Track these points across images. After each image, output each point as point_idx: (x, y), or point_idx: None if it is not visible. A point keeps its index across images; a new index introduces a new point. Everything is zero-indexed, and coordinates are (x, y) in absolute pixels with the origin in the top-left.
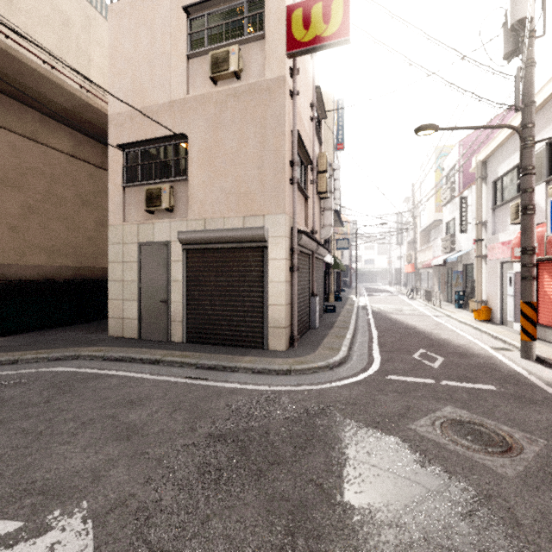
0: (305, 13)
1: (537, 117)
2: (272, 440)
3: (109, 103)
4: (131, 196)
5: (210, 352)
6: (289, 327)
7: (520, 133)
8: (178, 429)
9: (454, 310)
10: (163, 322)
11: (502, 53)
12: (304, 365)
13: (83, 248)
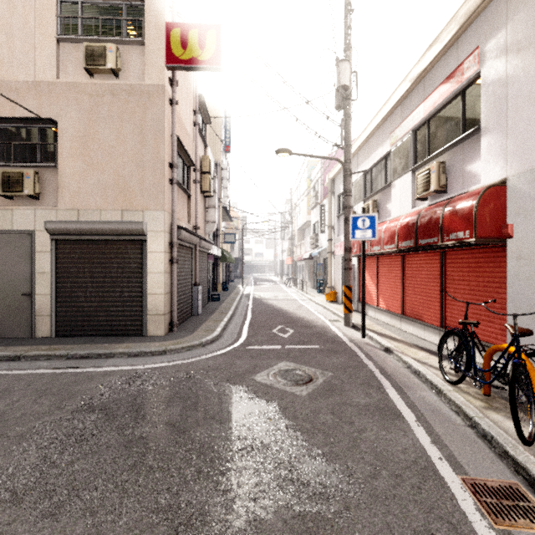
0: (183, 34)
1: (359, 154)
2: (139, 403)
3: None
4: None
5: (83, 343)
6: (169, 314)
7: (343, 165)
8: (44, 410)
9: (316, 294)
10: (25, 317)
11: (334, 105)
12: (180, 345)
13: None
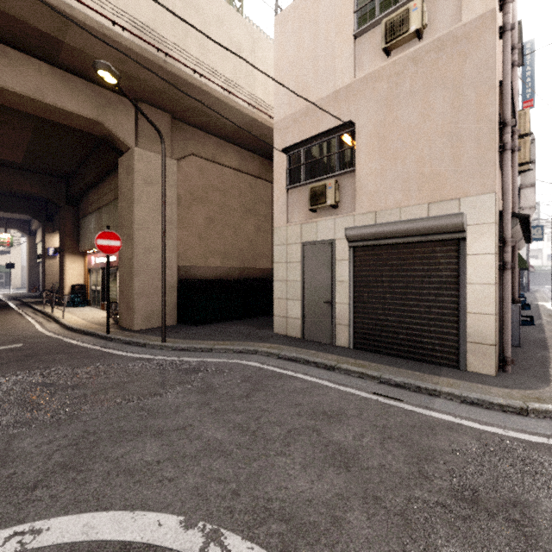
0: None
1: None
2: None
3: (274, 112)
4: (294, 197)
5: (387, 364)
6: (497, 344)
7: None
8: (404, 471)
9: None
10: (327, 324)
11: None
12: (549, 405)
13: (245, 251)
